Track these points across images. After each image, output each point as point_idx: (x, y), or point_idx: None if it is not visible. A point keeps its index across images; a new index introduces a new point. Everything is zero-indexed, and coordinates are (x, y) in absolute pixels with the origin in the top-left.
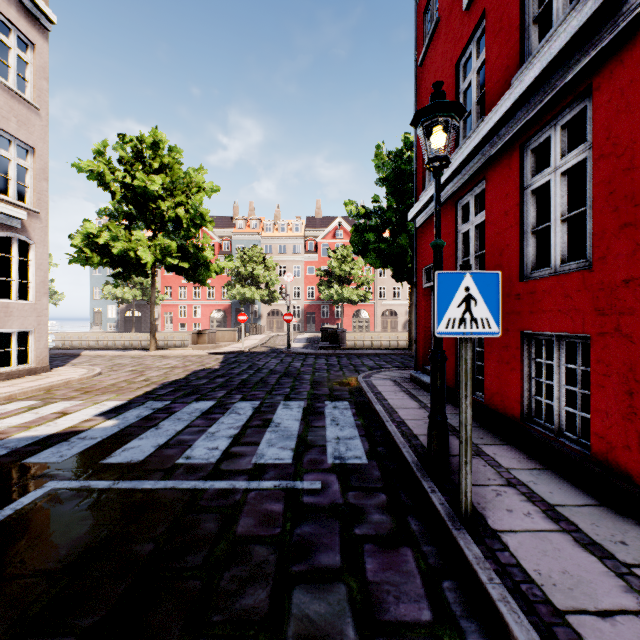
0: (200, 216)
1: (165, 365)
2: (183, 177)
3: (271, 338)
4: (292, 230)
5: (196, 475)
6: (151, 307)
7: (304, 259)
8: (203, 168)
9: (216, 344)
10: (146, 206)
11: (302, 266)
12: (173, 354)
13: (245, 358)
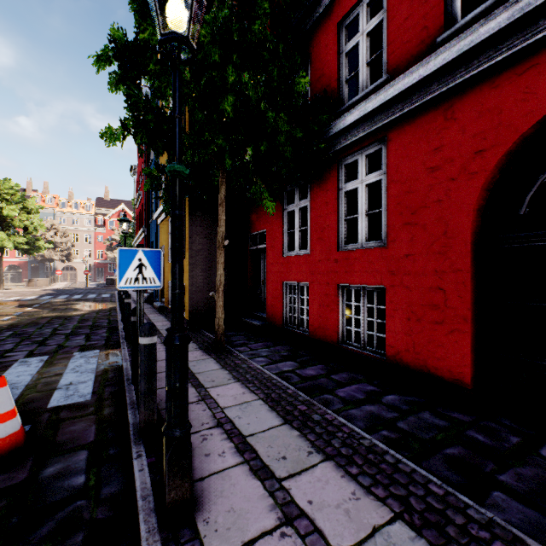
0: (39, 226)
1: (27, 293)
2: (20, 198)
3: (72, 284)
4: (84, 208)
5: (78, 298)
6: (1, 267)
7: (95, 230)
8: (35, 197)
9: (41, 286)
10: (4, 218)
11: (93, 235)
12: (19, 290)
13: (65, 290)
